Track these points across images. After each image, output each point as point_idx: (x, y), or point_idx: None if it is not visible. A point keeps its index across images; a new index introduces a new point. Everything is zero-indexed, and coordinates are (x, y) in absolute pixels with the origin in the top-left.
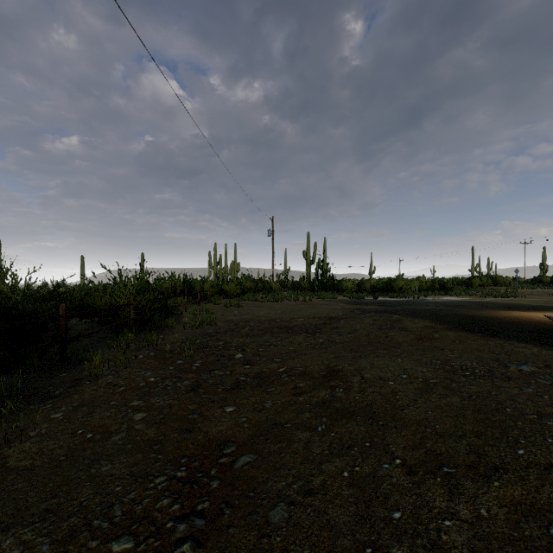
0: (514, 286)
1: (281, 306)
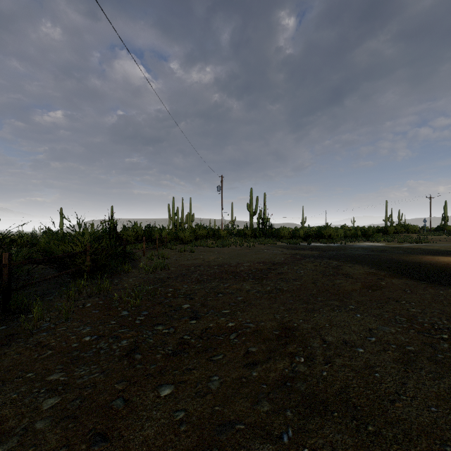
0: (423, 233)
1: (228, 251)
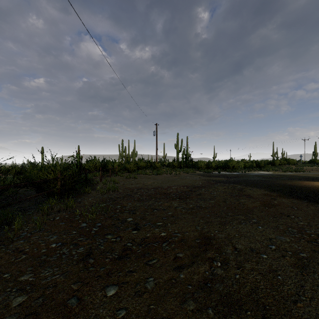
0: (300, 165)
1: (161, 177)
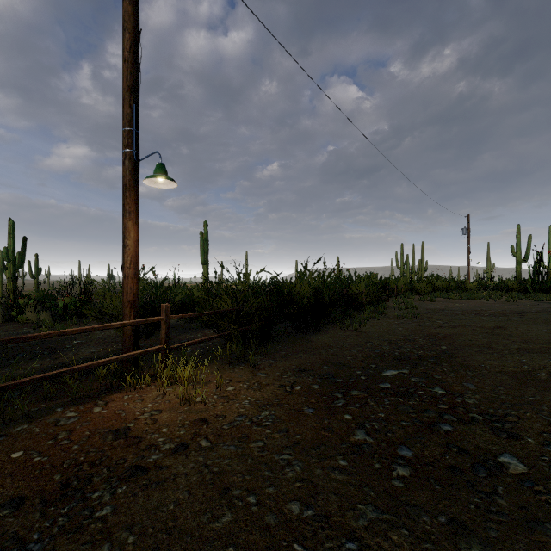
0: None
1: (475, 303)
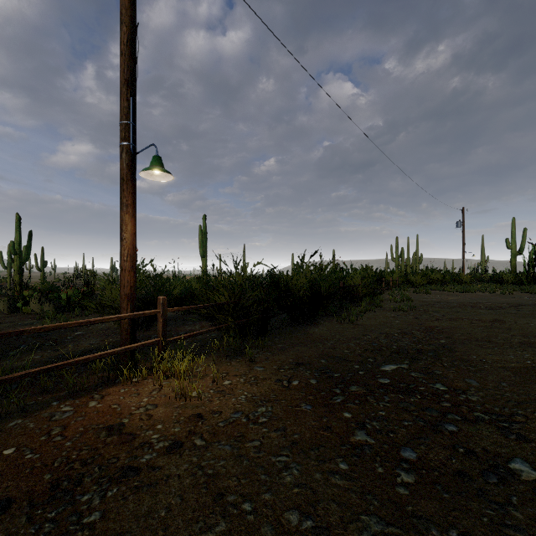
0: None
1: (471, 295)
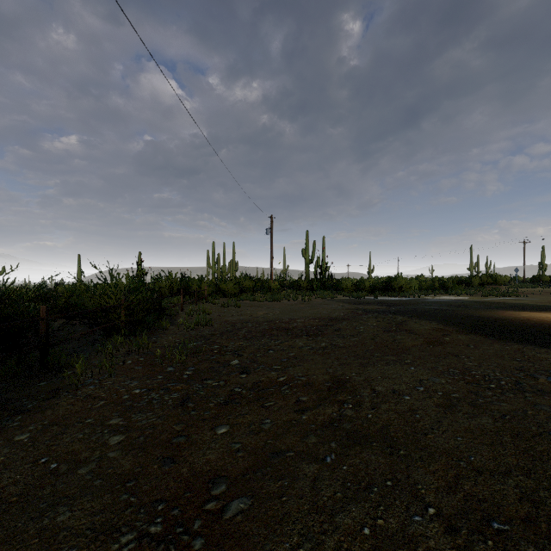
0: (514, 285)
1: (280, 306)
